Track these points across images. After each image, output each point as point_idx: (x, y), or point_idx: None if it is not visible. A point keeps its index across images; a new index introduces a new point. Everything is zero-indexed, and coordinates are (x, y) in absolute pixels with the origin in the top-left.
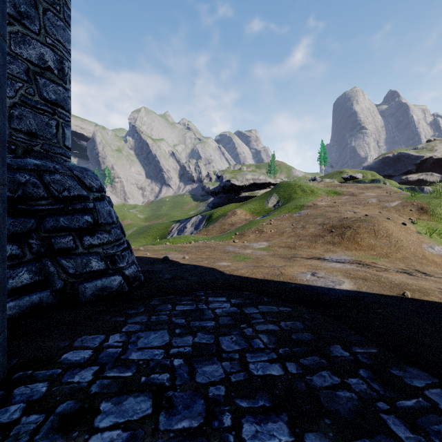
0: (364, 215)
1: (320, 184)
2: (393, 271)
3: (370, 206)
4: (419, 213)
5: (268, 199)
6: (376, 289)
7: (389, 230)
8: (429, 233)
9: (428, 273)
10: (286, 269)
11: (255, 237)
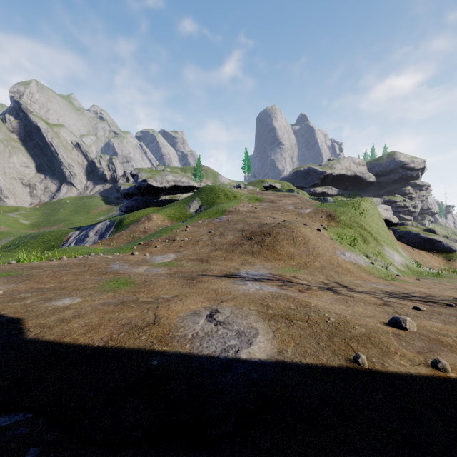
0: (283, 221)
1: (243, 190)
2: (316, 287)
3: (288, 212)
4: (328, 219)
5: (190, 204)
6: (310, 349)
7: (306, 236)
8: (340, 239)
9: (348, 285)
10: (171, 307)
11: (164, 247)
